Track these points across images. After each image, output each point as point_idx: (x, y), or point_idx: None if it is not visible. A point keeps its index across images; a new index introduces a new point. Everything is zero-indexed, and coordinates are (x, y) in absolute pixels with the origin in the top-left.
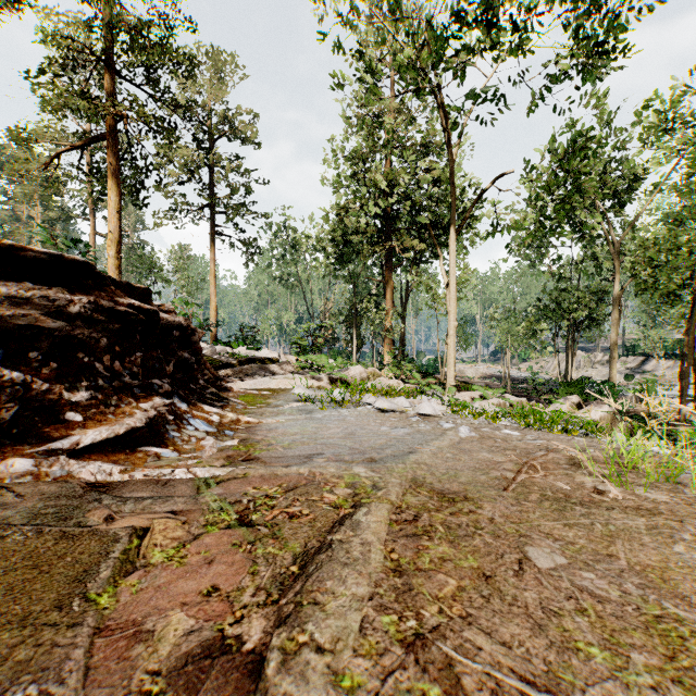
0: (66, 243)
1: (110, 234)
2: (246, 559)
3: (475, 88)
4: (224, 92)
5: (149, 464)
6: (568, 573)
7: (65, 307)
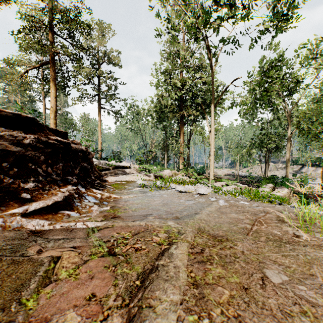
0: (29, 111)
1: (51, 108)
2: (111, 276)
3: (224, 37)
4: (105, 42)
5: (64, 220)
6: (290, 286)
7: (22, 140)
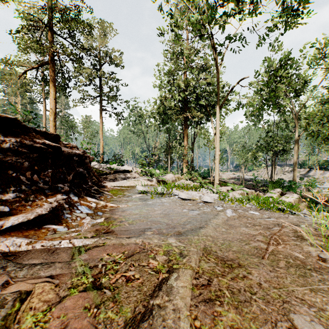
0: (24, 112)
1: (50, 109)
2: (90, 324)
3: (229, 35)
4: (106, 42)
5: (48, 237)
6: None
7: (0, 144)
